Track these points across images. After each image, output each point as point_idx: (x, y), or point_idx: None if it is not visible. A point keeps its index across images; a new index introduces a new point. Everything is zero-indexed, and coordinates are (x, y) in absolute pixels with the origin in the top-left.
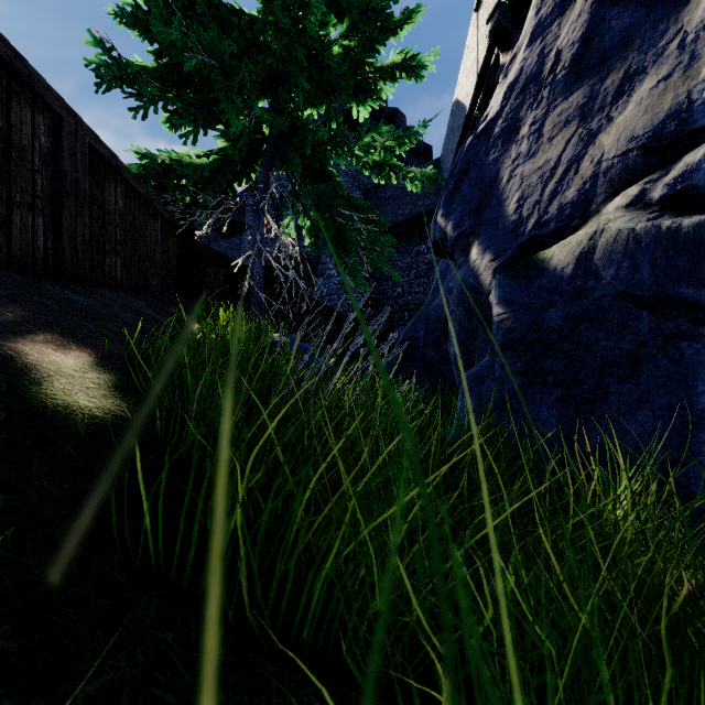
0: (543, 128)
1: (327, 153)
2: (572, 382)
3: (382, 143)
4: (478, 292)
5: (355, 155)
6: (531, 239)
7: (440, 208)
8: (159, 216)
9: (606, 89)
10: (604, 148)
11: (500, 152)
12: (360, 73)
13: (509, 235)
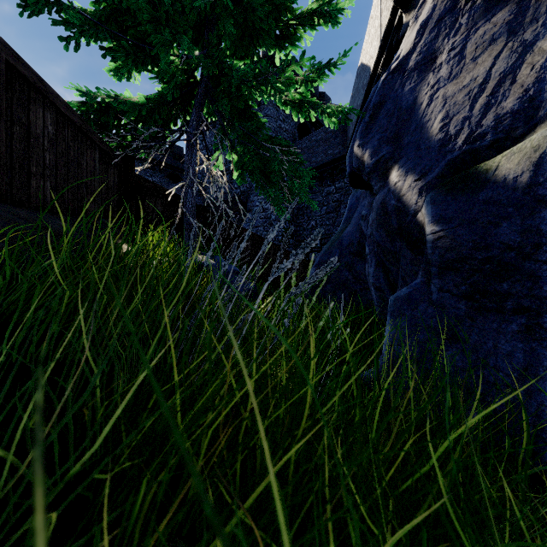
0: (464, 50)
1: (252, 93)
2: (541, 309)
3: (303, 76)
4: (402, 212)
5: (277, 90)
6: (463, 154)
7: (356, 140)
8: (97, 148)
9: (538, 1)
10: (546, 52)
11: (416, 82)
12: (282, 20)
13: (435, 153)
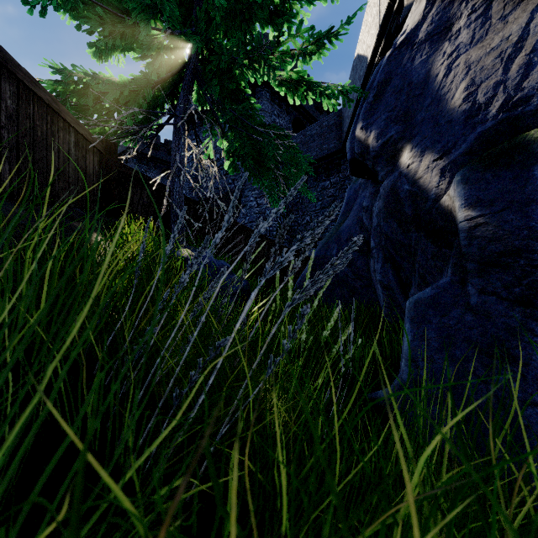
0: (489, 10)
1: (245, 74)
2: None
3: (301, 49)
4: (419, 198)
5: (272, 66)
6: (498, 125)
7: (359, 122)
8: (72, 130)
9: None
10: None
11: (429, 53)
12: None
13: (460, 126)
